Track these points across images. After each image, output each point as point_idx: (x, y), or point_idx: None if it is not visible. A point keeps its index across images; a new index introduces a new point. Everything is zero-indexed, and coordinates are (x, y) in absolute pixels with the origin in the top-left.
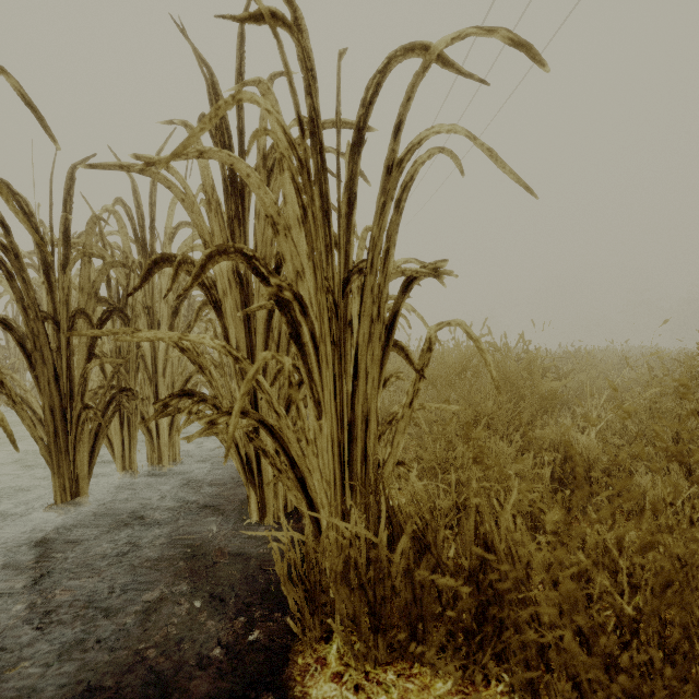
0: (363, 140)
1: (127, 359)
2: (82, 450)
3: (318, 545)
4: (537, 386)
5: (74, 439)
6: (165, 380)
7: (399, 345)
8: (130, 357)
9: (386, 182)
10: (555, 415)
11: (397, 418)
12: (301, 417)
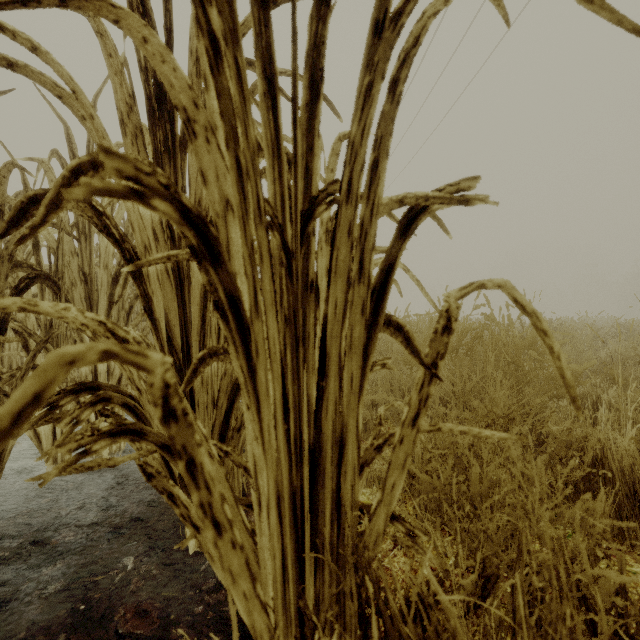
0: None
1: (55, 335)
2: None
3: None
4: (545, 367)
5: None
6: None
7: (393, 321)
8: (60, 332)
9: (373, 49)
10: None
11: (389, 441)
12: (203, 482)
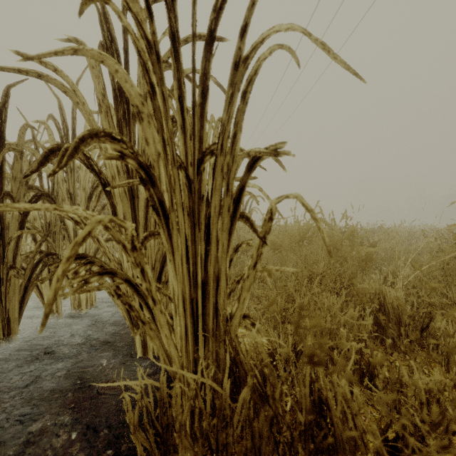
0: (214, 40)
1: (53, 231)
2: (13, 299)
3: (171, 390)
4: (357, 251)
5: (5, 291)
6: (83, 247)
7: (245, 216)
8: (55, 230)
9: (233, 76)
10: (371, 273)
11: (243, 278)
12: (147, 279)
